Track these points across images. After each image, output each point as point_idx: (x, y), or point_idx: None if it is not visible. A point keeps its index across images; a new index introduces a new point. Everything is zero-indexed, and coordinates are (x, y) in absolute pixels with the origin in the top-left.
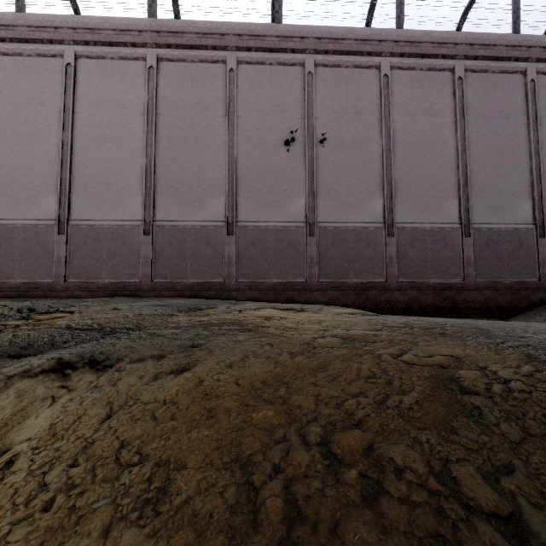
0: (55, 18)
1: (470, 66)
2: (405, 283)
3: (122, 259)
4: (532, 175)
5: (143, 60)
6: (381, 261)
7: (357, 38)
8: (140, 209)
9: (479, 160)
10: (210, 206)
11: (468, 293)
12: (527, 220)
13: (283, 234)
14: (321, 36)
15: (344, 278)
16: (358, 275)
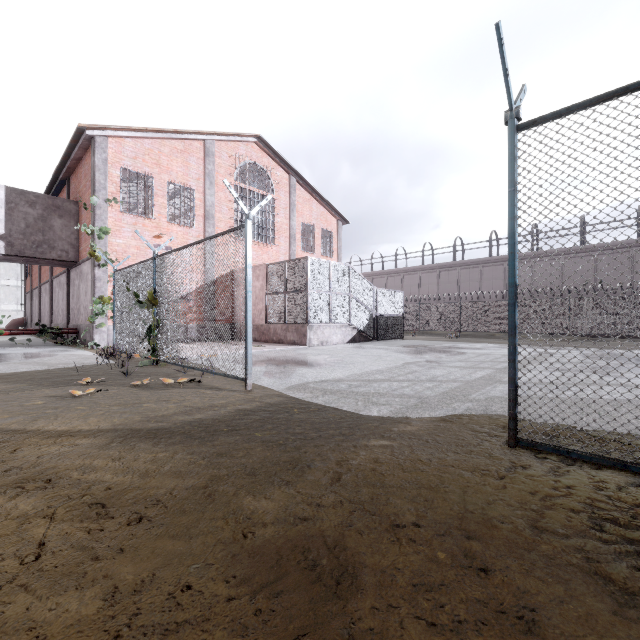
0: (502, 256)
1: None
2: None
3: None
4: None
5: (529, 262)
6: None
7: (616, 245)
8: None
9: None
10: None
11: None
12: None
13: None
14: (599, 246)
15: None
16: None
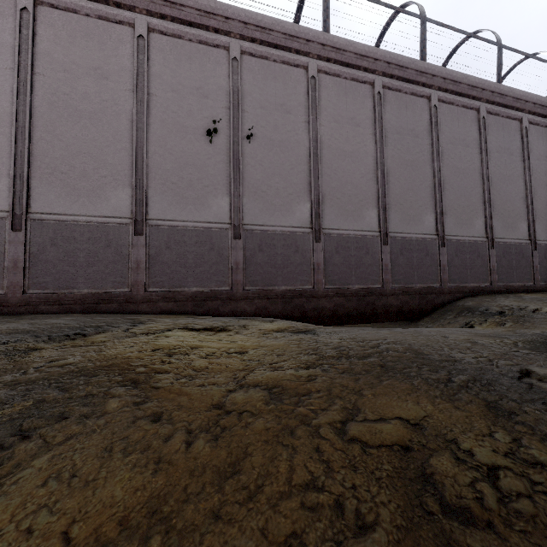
0: None
1: (387, 83)
2: (332, 290)
3: None
4: (435, 191)
5: None
6: (309, 267)
7: (285, 32)
8: (6, 196)
9: (395, 173)
10: (111, 198)
11: (386, 299)
12: (432, 231)
13: (205, 236)
14: (247, 21)
15: (272, 285)
16: (286, 282)
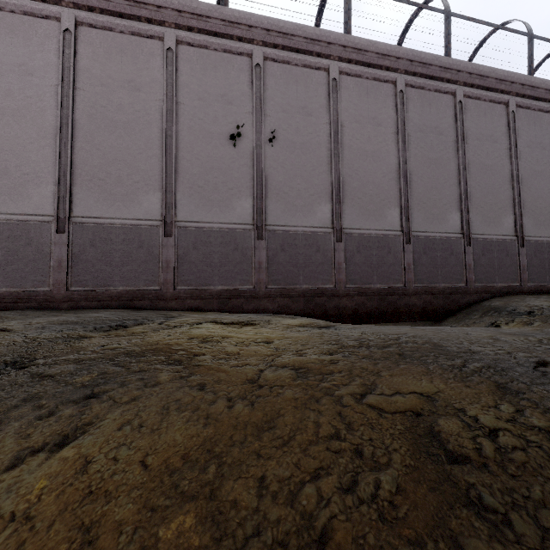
0: None
1: (410, 81)
2: (353, 289)
3: (26, 263)
4: (461, 188)
5: (57, 21)
6: (330, 267)
7: (306, 37)
8: (51, 201)
9: (418, 172)
10: (143, 202)
11: (409, 298)
12: (457, 230)
13: (229, 236)
14: (270, 28)
15: (293, 284)
16: (308, 281)
